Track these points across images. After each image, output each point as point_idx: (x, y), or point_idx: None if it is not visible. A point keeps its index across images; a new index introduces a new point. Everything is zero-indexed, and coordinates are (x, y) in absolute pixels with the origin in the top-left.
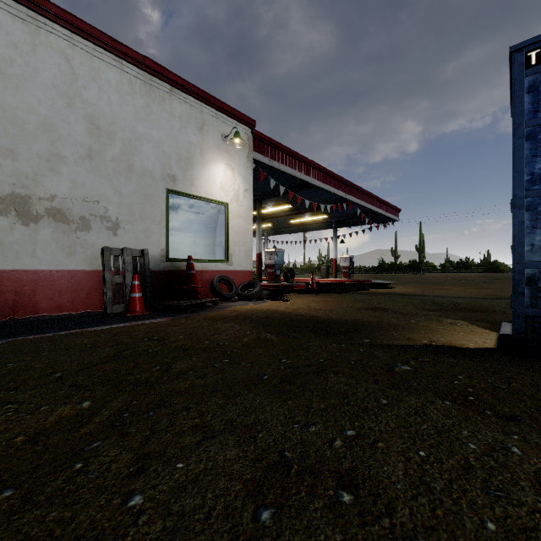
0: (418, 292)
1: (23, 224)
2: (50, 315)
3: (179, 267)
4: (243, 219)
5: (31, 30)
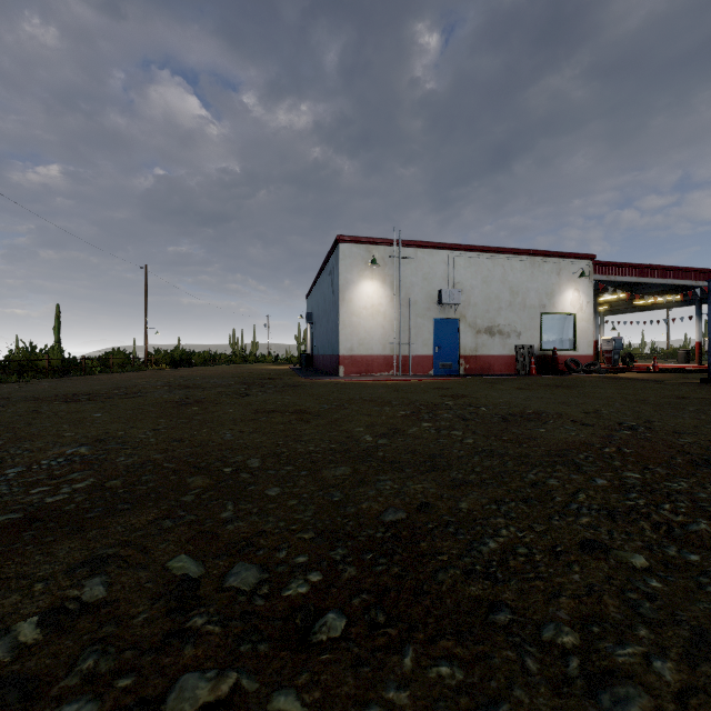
0: None
1: (490, 337)
2: (498, 373)
3: (547, 353)
4: (586, 321)
5: (493, 261)
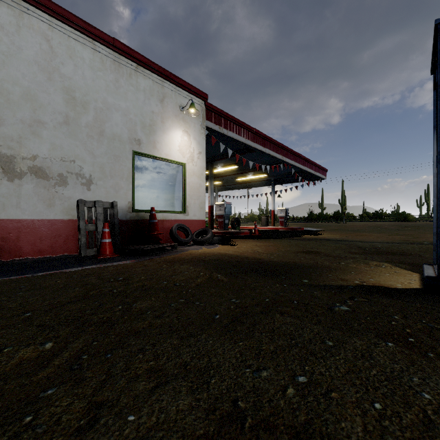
0: (343, 237)
1: (8, 180)
2: (32, 258)
3: (143, 217)
4: (198, 177)
5: (16, 13)
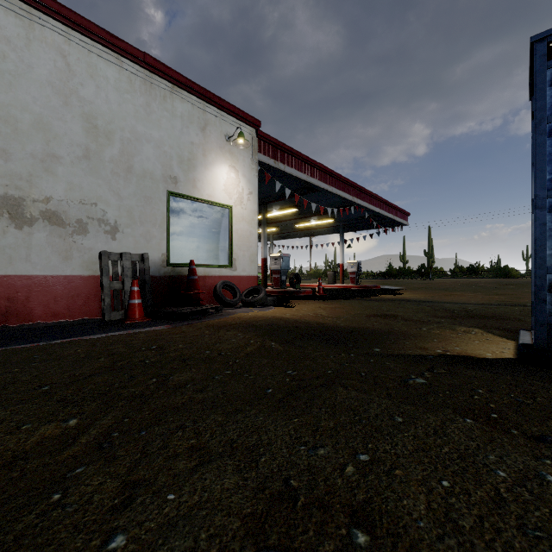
0: (428, 298)
1: (16, 227)
2: (45, 323)
3: (181, 272)
4: (248, 222)
5: (25, 24)
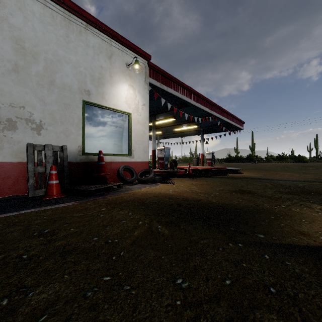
0: (262, 176)
1: None
2: None
3: (93, 159)
4: (142, 125)
5: None
